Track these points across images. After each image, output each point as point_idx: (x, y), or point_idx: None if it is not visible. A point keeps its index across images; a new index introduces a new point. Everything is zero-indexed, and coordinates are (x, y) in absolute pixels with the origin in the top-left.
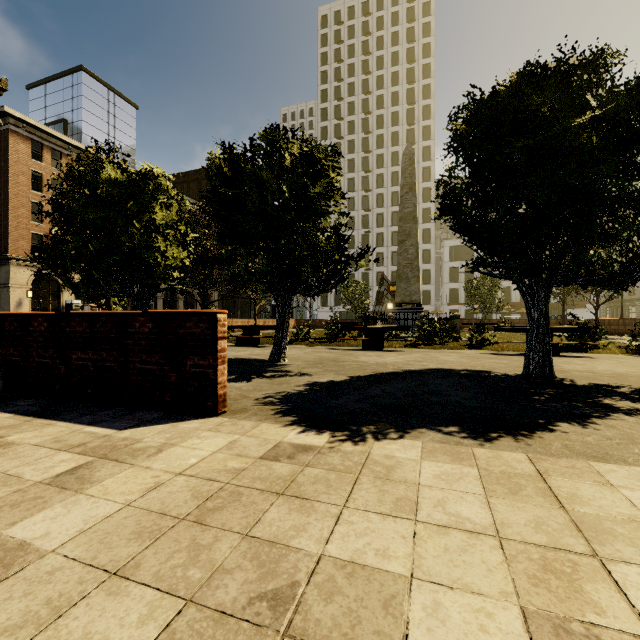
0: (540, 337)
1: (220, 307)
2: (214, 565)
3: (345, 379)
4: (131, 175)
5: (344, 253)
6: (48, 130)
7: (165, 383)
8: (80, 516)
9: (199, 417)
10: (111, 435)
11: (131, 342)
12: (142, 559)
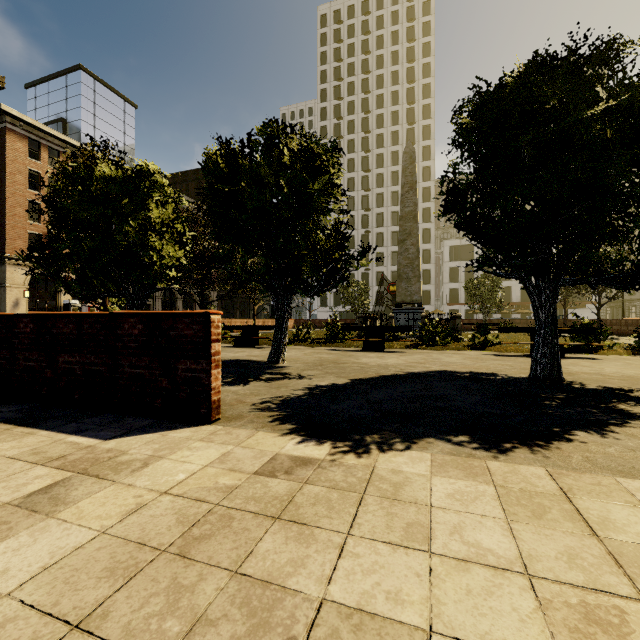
0: (548, 338)
1: (219, 307)
2: (196, 614)
3: (346, 382)
4: (126, 172)
5: (345, 252)
6: (45, 129)
7: (156, 388)
8: (47, 547)
9: (191, 425)
10: (95, 446)
11: (120, 345)
12: (112, 605)
